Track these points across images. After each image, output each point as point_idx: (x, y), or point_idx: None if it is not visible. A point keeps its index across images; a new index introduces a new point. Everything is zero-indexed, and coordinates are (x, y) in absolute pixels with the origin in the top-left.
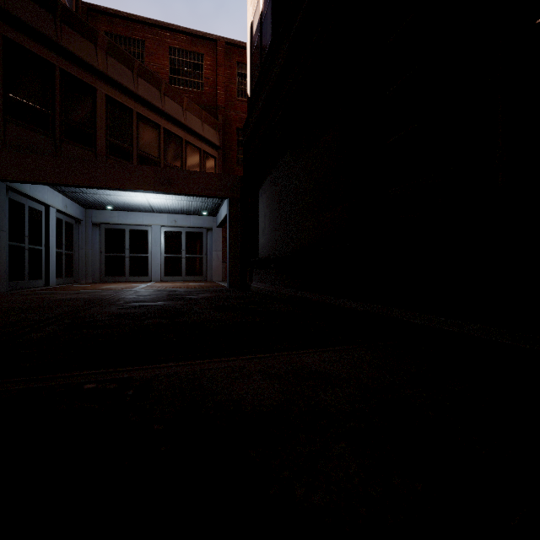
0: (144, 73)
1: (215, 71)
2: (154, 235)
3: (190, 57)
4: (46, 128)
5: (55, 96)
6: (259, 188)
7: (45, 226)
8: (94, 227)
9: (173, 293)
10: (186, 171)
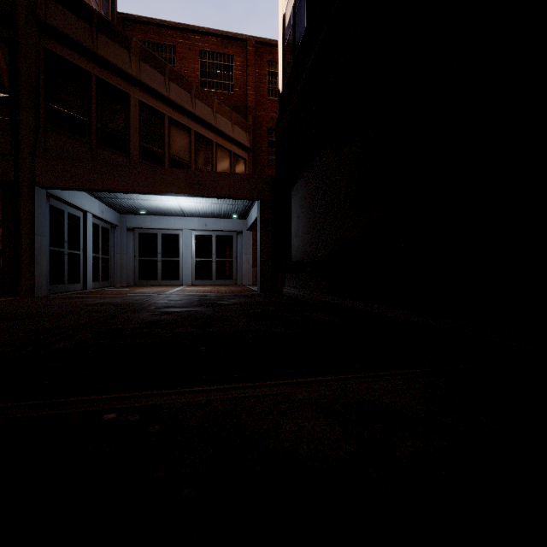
0: (176, 77)
1: (245, 71)
2: (185, 239)
3: (220, 59)
4: (83, 136)
5: (91, 104)
6: (292, 188)
7: (83, 231)
8: (128, 232)
9: (204, 298)
10: (216, 173)
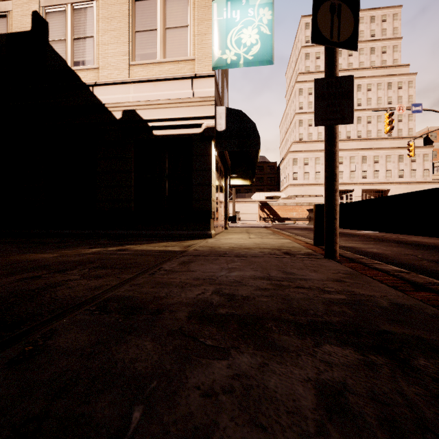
0: None
1: None
2: None
3: None
4: None
5: None
6: None
7: None
8: None
9: None
10: None
